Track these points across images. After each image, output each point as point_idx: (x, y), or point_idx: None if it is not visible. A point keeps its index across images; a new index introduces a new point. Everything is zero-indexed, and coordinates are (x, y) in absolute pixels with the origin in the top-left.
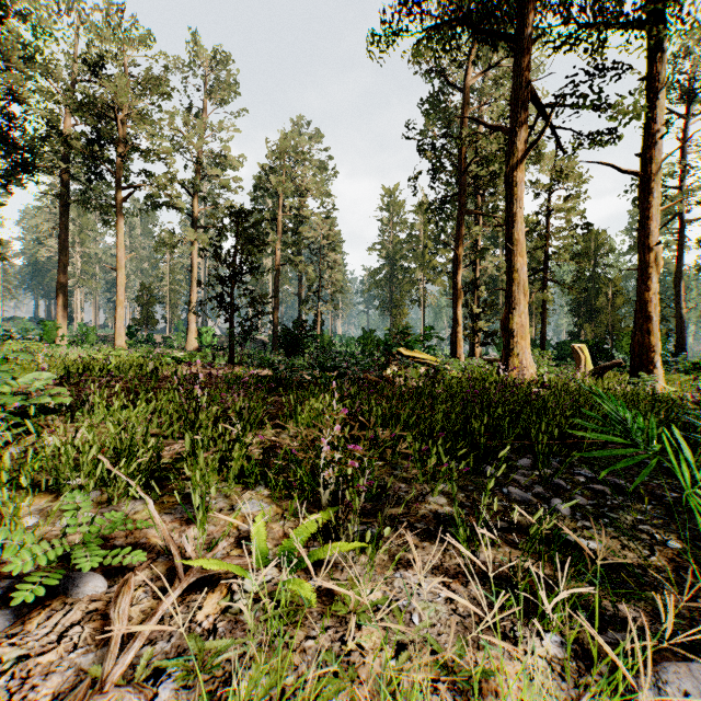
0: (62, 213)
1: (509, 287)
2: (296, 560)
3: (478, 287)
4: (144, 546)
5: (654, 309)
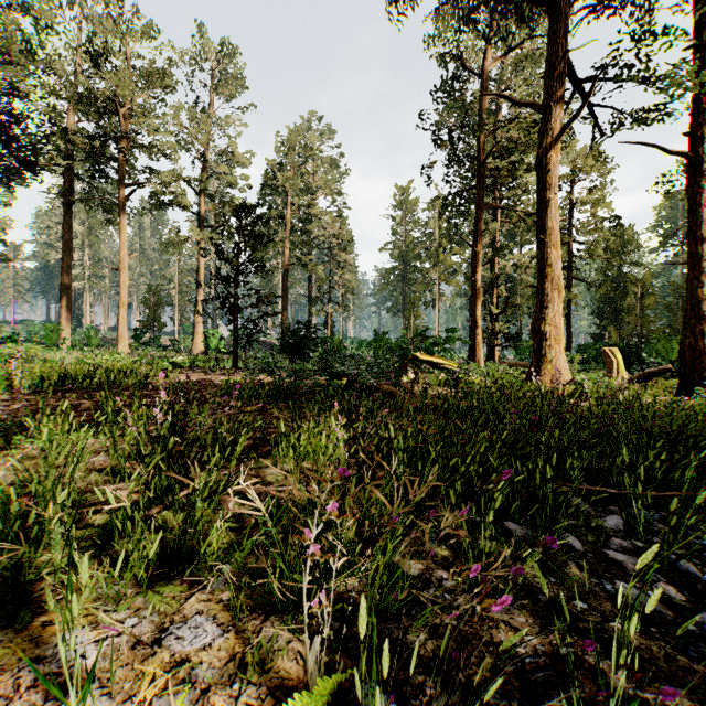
0: (66, 212)
1: (541, 283)
2: None
3: (498, 286)
4: None
5: None
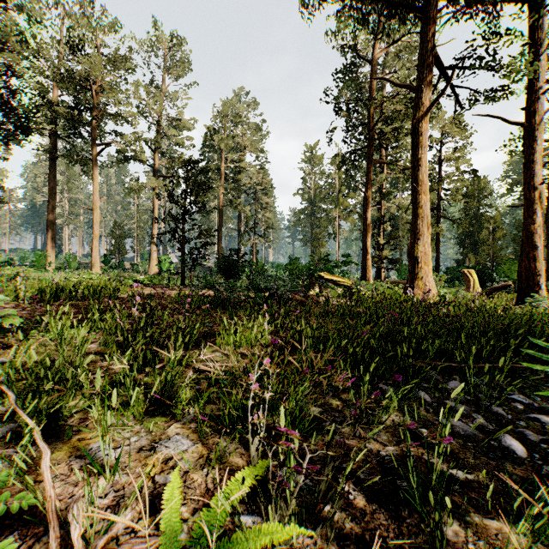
0: (51, 165)
1: (414, 221)
2: (215, 544)
3: (383, 223)
4: (34, 510)
5: (539, 239)
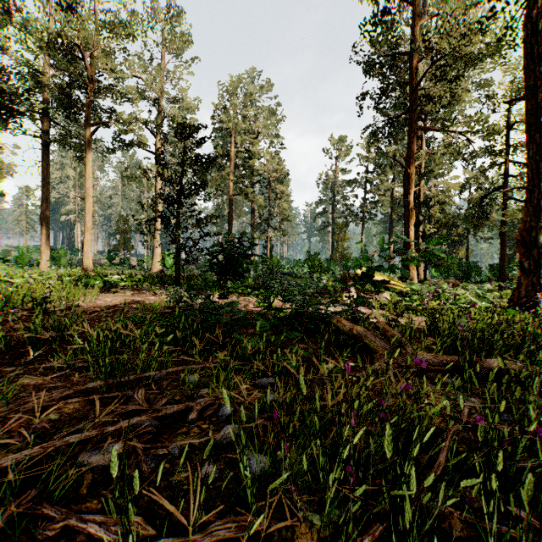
0: (45, 152)
1: (537, 183)
2: None
3: (429, 207)
4: None
5: None
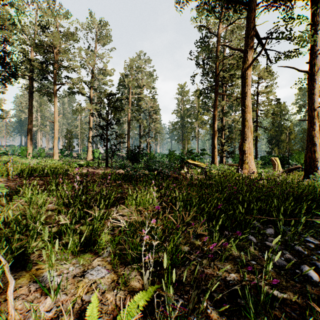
0: (30, 96)
1: (243, 129)
2: None
3: (224, 130)
4: None
5: (317, 140)
